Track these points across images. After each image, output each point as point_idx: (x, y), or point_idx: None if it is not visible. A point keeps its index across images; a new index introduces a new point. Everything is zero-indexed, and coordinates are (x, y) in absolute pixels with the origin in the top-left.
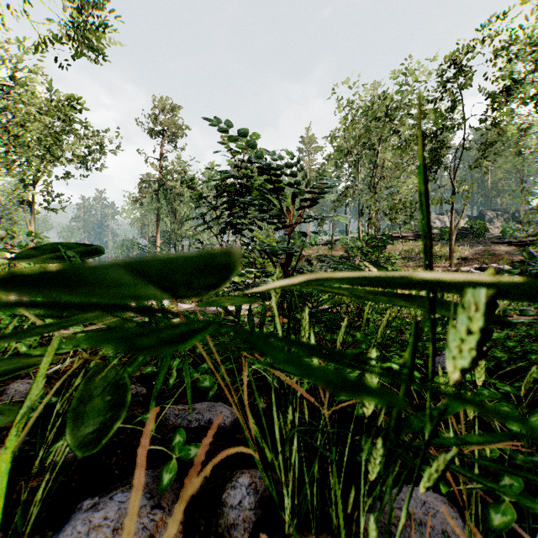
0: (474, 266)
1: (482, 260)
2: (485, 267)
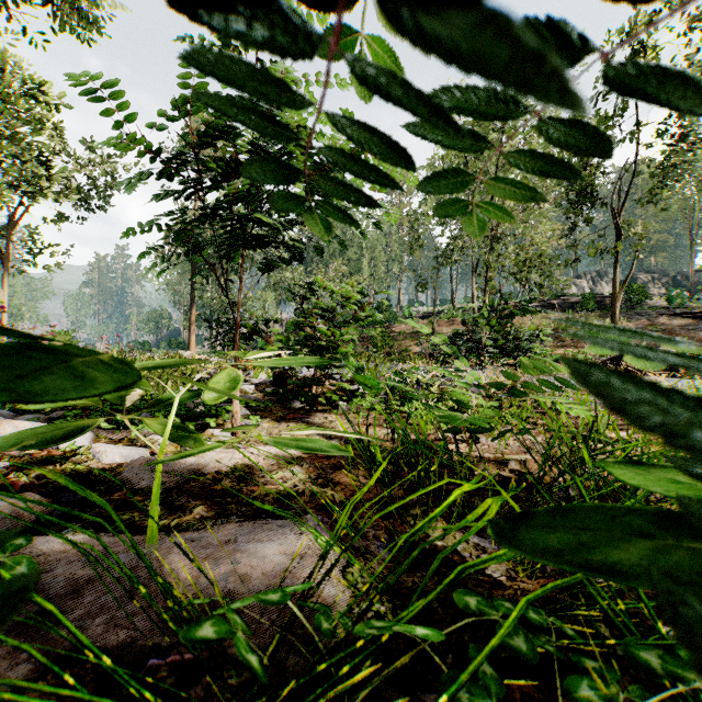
0: None
1: None
2: None
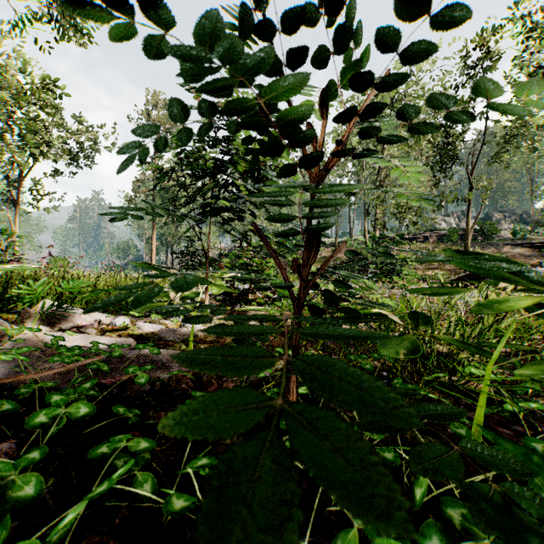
0: None
1: None
2: None
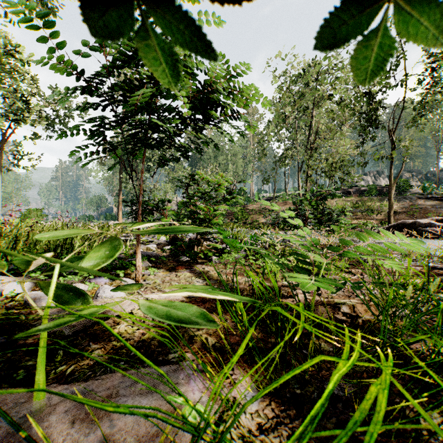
0: (434, 218)
1: (411, 213)
2: None
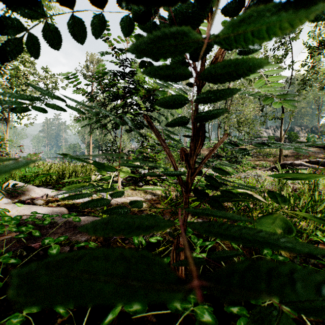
0: (304, 160)
1: (297, 156)
2: (313, 161)
